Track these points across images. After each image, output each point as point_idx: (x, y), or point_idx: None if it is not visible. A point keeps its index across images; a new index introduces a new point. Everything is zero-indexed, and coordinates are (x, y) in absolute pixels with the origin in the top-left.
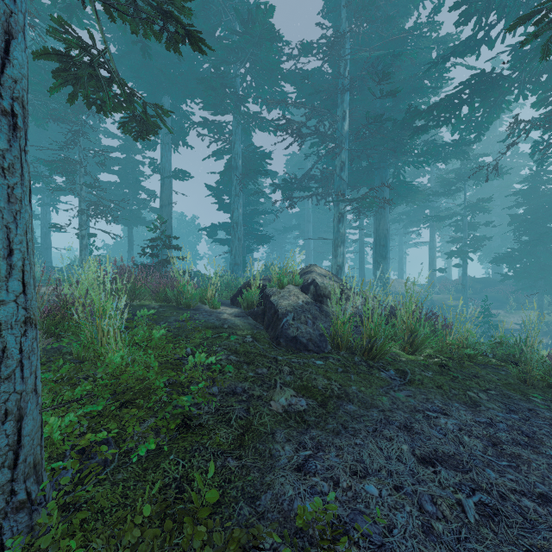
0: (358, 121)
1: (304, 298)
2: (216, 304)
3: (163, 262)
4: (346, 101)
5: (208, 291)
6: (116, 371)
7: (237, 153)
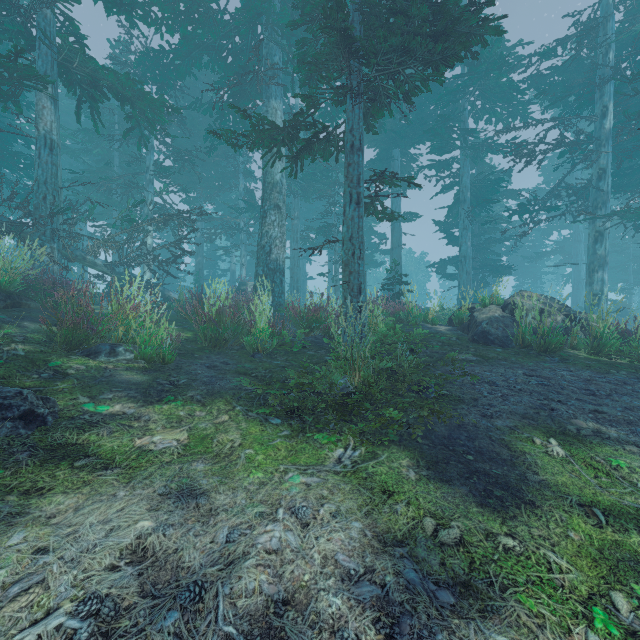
0: (639, 103)
1: (500, 313)
2: (434, 321)
3: (396, 295)
4: (607, 93)
5: (429, 313)
6: (382, 336)
7: (465, 185)
